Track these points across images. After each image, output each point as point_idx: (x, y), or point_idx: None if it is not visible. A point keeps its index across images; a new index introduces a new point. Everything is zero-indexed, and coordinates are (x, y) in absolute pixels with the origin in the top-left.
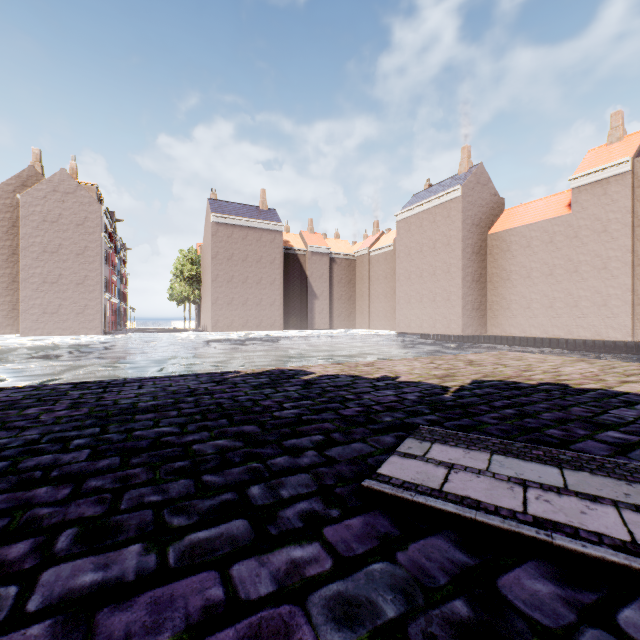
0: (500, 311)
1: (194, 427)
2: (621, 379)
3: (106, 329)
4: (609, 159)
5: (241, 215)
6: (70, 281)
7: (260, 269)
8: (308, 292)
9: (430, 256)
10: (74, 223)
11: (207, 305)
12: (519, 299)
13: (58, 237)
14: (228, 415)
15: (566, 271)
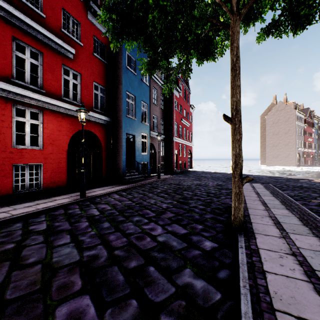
0: None
1: None
2: None
3: (300, 164)
4: None
5: None
6: (282, 144)
7: None
8: None
9: None
10: (283, 121)
11: None
12: None
13: (278, 128)
14: None
15: None
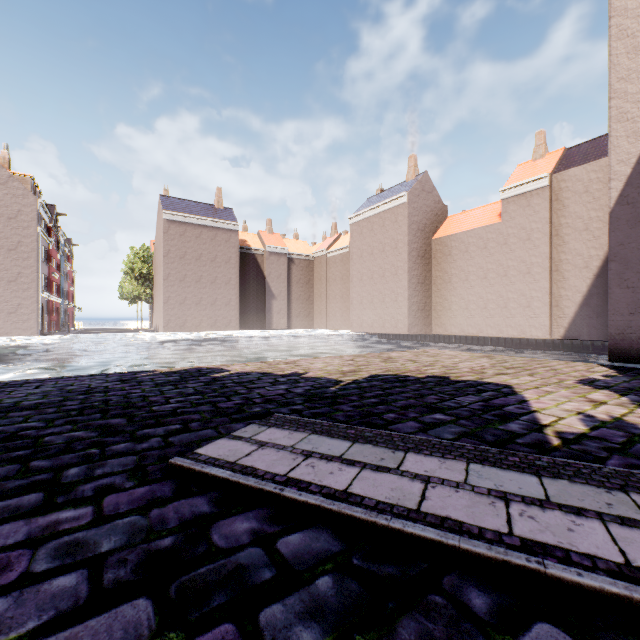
0: (443, 312)
1: (62, 422)
2: (499, 372)
3: (44, 330)
4: (532, 174)
5: (195, 213)
6: (1, 278)
7: (215, 268)
8: (266, 292)
9: (380, 259)
10: (5, 216)
11: (159, 305)
12: (459, 300)
13: None
14: (106, 410)
15: (498, 275)
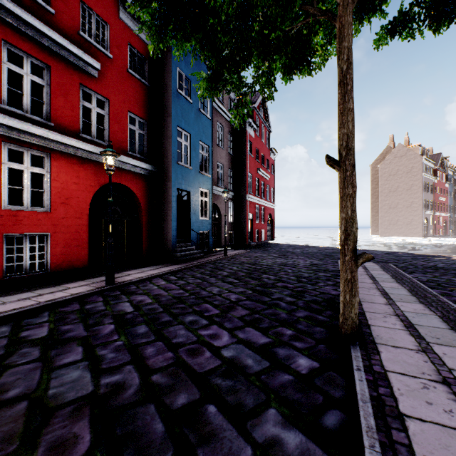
0: None
1: None
2: None
3: (428, 234)
4: None
5: None
6: (402, 206)
7: None
8: None
9: None
10: (404, 172)
11: None
12: None
13: (396, 182)
14: None
15: None
